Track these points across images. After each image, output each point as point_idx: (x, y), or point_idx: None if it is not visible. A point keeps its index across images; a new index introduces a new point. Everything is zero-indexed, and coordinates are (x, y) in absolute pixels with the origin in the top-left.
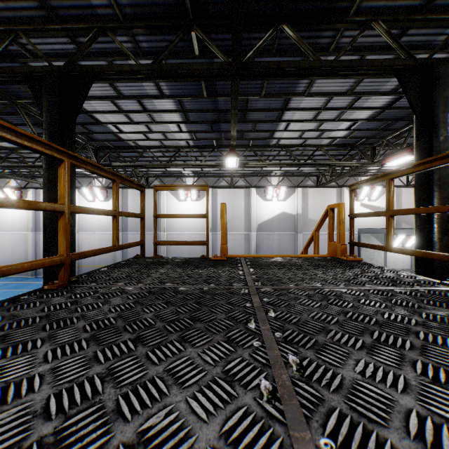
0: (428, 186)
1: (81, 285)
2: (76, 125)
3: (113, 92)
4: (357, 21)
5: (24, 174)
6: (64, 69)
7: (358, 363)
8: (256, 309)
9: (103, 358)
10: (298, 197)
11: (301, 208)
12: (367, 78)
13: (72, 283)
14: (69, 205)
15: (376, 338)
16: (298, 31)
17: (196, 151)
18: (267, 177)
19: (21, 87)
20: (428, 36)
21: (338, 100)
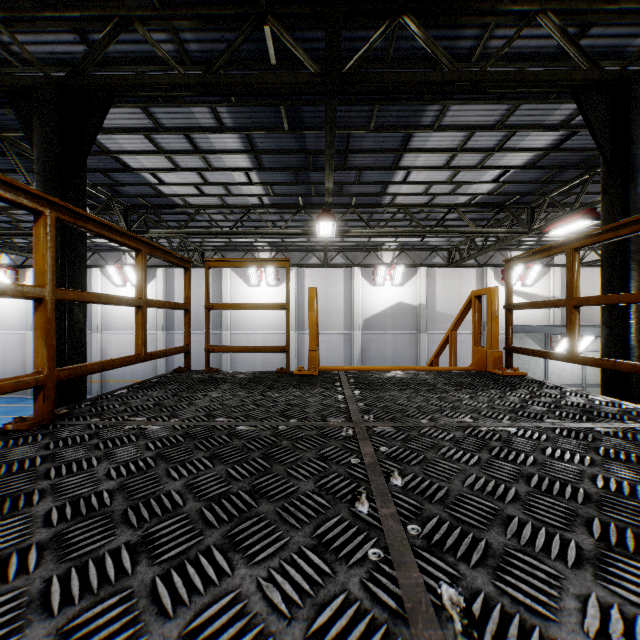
0: (622, 263)
1: (73, 421)
2: (94, 173)
3: (148, 121)
4: (515, 12)
5: (20, 246)
6: (67, 81)
7: (586, 605)
8: (368, 468)
9: (59, 599)
10: (421, 281)
11: (425, 297)
12: (527, 104)
13: (60, 417)
14: (53, 289)
15: (599, 536)
16: (426, 28)
17: (274, 212)
18: (377, 251)
19: (7, 112)
20: (619, 38)
21: (482, 137)
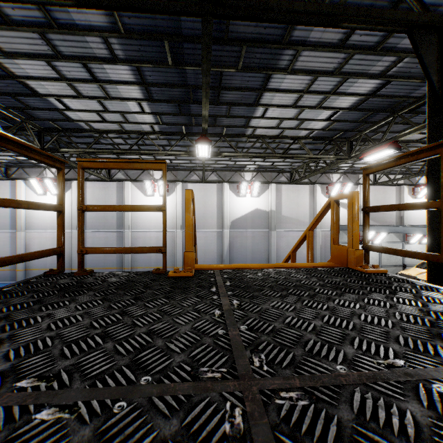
0: None
1: None
2: (6, 97)
3: (47, 48)
4: None
5: None
6: None
7: None
8: None
9: None
10: (272, 193)
11: (275, 205)
12: (359, 54)
13: None
14: None
15: None
16: None
17: (163, 138)
18: (241, 172)
19: None
20: None
21: (323, 82)
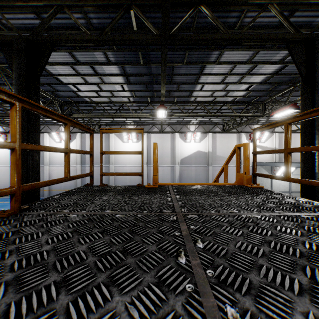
0: (311, 131)
1: (31, 212)
2: (45, 85)
3: (72, 59)
4: (257, 4)
5: (8, 122)
6: (30, 38)
7: (307, 318)
8: (185, 238)
9: (14, 316)
10: (209, 140)
11: (211, 148)
12: (262, 51)
13: (24, 210)
14: (20, 143)
15: (310, 276)
16: (212, 12)
17: (135, 105)
18: (187, 125)
19: (0, 54)
20: (309, 17)
21: (240, 68)
